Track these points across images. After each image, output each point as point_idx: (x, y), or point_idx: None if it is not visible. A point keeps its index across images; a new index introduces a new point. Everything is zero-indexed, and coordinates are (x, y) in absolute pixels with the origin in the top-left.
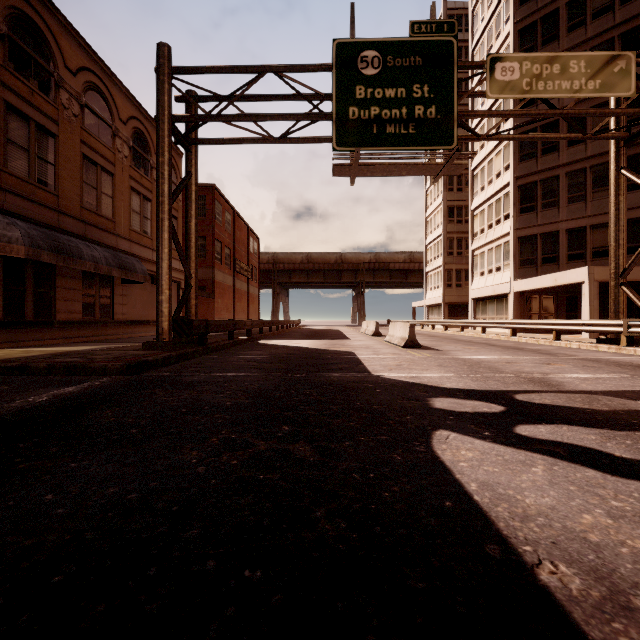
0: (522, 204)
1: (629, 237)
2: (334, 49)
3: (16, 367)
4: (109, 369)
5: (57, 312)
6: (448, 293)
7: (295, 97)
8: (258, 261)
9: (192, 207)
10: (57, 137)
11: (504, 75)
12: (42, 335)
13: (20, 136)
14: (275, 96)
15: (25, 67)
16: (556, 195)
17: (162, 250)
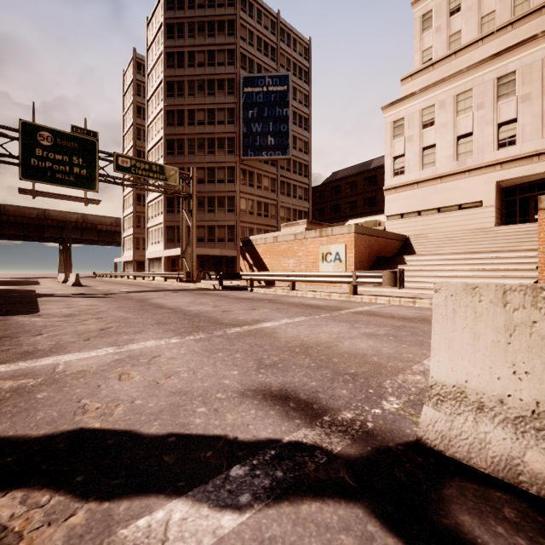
0: (168, 208)
1: (210, 234)
2: (21, 124)
3: None
4: None
5: None
6: (137, 254)
7: None
8: None
9: None
10: None
11: (123, 163)
12: None
13: None
14: None
15: None
16: None
17: None
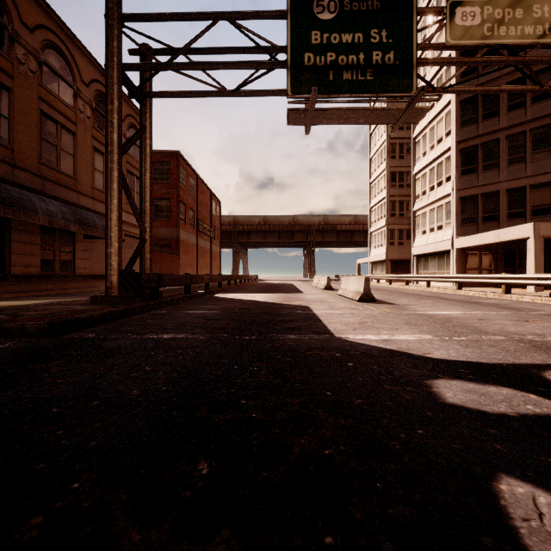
0: (463, 166)
1: None
2: None
3: None
4: (27, 329)
5: (11, 266)
6: (391, 251)
7: (249, 50)
8: (220, 222)
9: (146, 161)
10: (11, 91)
11: (465, 20)
12: None
13: None
14: (229, 49)
15: None
16: (496, 157)
17: (111, 201)
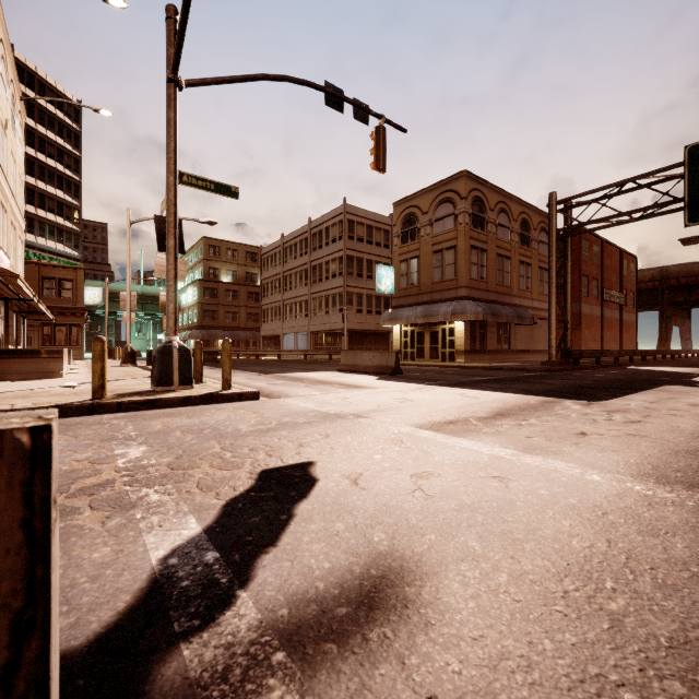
0: None
1: None
2: (686, 153)
3: (497, 368)
4: (536, 371)
5: (486, 345)
6: None
7: (654, 184)
8: (635, 283)
9: (568, 277)
10: (486, 251)
11: None
12: (481, 357)
13: (475, 259)
14: (635, 188)
15: (476, 223)
16: None
17: (551, 310)
